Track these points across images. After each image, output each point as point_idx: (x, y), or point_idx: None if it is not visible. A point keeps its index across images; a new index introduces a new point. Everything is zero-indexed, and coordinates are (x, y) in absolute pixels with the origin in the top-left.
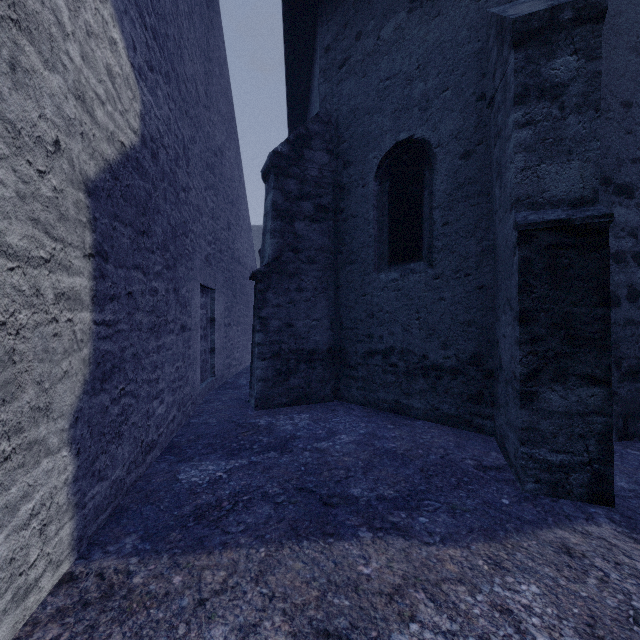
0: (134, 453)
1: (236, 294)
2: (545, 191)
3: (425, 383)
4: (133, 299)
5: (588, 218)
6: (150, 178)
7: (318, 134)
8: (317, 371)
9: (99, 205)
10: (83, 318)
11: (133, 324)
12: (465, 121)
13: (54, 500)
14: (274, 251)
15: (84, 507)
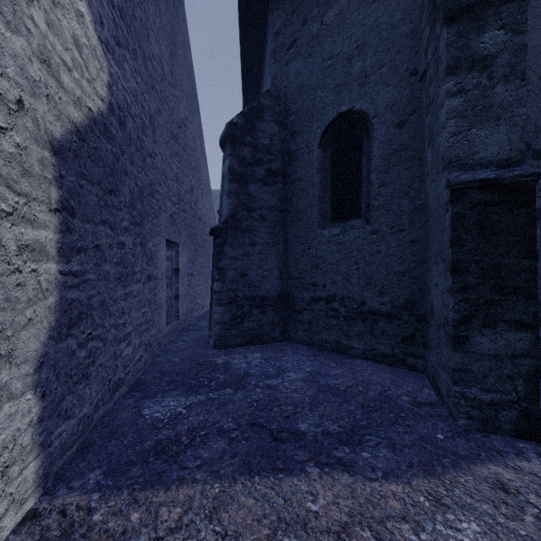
0: (101, 391)
1: (198, 248)
2: (475, 153)
3: (363, 326)
4: (100, 251)
5: (516, 177)
6: (117, 143)
7: (269, 107)
8: (268, 315)
9: (65, 164)
10: (48, 269)
11: (100, 274)
12: (399, 94)
13: (17, 442)
14: (230, 210)
15: (50, 445)
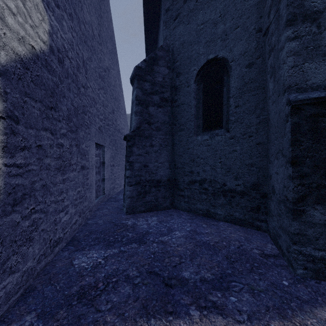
0: (43, 248)
1: (117, 149)
2: (308, 80)
3: (224, 200)
4: (42, 149)
5: None
6: (57, 74)
7: (162, 57)
8: (161, 192)
9: (10, 83)
10: None
11: (42, 166)
12: (249, 45)
13: None
14: (137, 123)
15: None
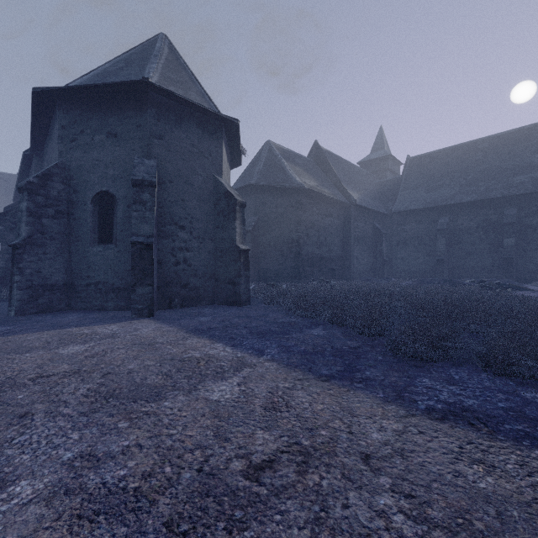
0: None
1: None
2: (141, 232)
3: (114, 295)
4: None
5: (147, 242)
6: None
7: (57, 174)
8: (57, 295)
9: None
10: None
11: None
12: (129, 193)
13: None
14: (28, 233)
15: None
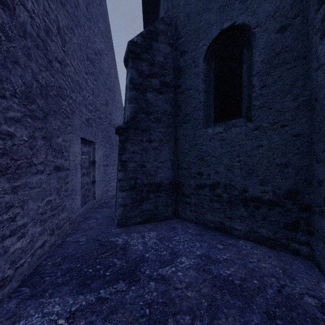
0: None
1: (112, 146)
2: None
3: (245, 211)
4: None
5: None
6: None
7: (163, 32)
8: (162, 198)
9: None
10: None
11: None
12: (281, 1)
13: None
14: (131, 113)
15: None
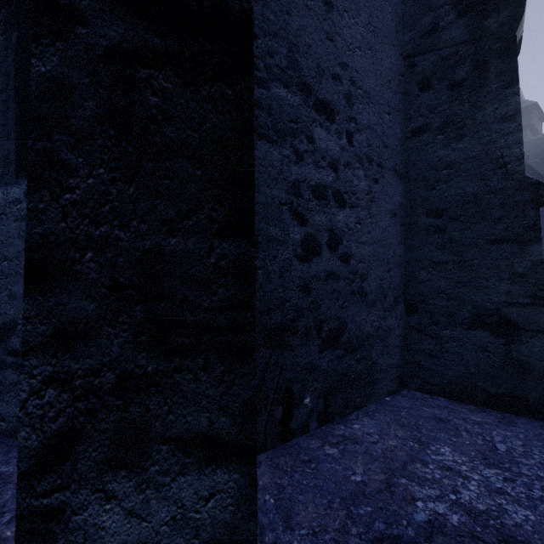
0: None
1: None
2: None
3: None
4: None
5: None
6: None
7: None
8: None
9: None
10: None
11: None
12: None
13: None
14: None
15: None
